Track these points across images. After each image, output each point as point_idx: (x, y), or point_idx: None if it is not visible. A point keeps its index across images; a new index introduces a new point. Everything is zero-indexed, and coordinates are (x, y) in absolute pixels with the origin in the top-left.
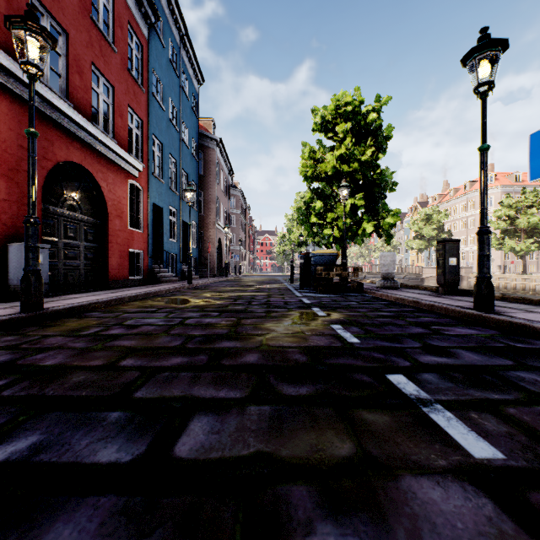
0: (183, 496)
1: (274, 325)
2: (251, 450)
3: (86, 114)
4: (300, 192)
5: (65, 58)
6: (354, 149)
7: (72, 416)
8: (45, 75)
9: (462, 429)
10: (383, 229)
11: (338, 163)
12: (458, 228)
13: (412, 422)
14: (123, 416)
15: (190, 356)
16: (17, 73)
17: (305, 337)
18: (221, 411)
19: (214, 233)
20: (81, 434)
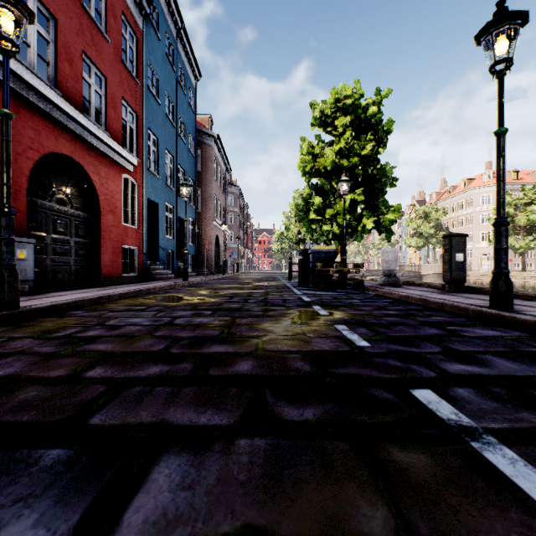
0: None
1: (272, 325)
2: (235, 524)
3: (76, 104)
4: (298, 189)
5: (53, 45)
6: (354, 143)
7: None
8: (31, 61)
9: None
10: (383, 225)
11: (338, 157)
12: (456, 226)
13: (463, 467)
14: (64, 456)
15: (172, 364)
16: None
17: (307, 339)
18: (199, 447)
19: (212, 230)
20: None
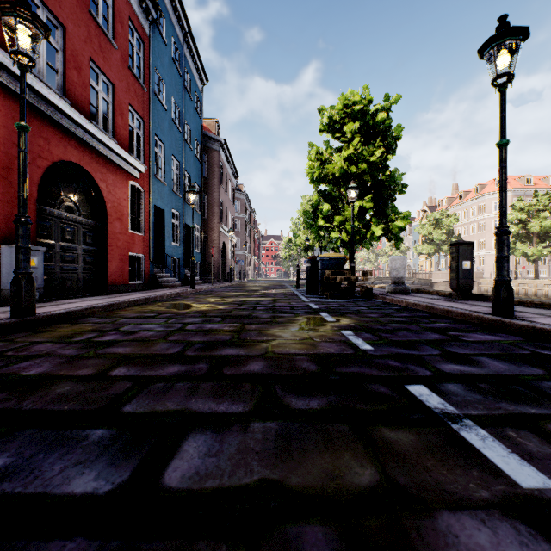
0: (170, 540)
1: (280, 331)
2: (254, 478)
3: (84, 112)
4: (307, 195)
5: (62, 53)
6: (363, 150)
7: (49, 434)
8: (40, 70)
9: (501, 451)
10: (392, 232)
11: (346, 164)
12: (468, 232)
13: (441, 441)
14: (107, 434)
15: (188, 364)
16: (10, 67)
17: (314, 343)
18: (220, 428)
19: (218, 237)
20: (55, 456)
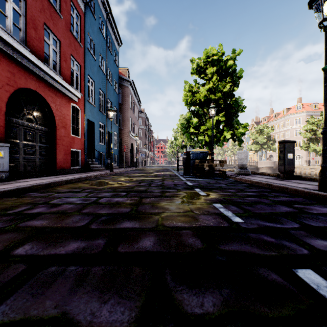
0: None
1: (168, 203)
2: None
3: (40, 57)
4: (182, 115)
5: (24, 17)
6: (218, 84)
7: None
8: (8, 27)
9: None
10: (237, 136)
11: (208, 93)
12: (279, 137)
13: None
14: None
15: (88, 240)
16: None
17: (195, 216)
18: None
19: (128, 140)
20: None
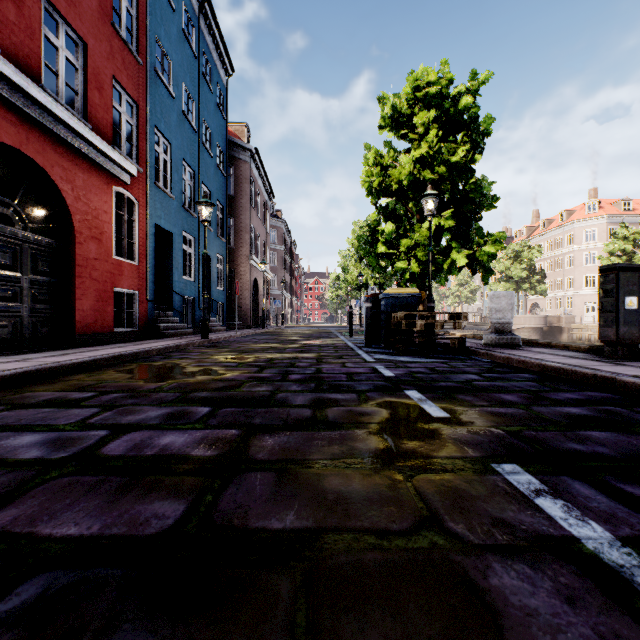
0: None
1: (335, 465)
2: None
3: (30, 71)
4: (359, 221)
5: None
6: (441, 147)
7: None
8: None
9: None
10: (479, 261)
11: (418, 167)
12: (552, 268)
13: None
14: None
15: None
16: None
17: (466, 569)
18: None
19: (248, 271)
20: None
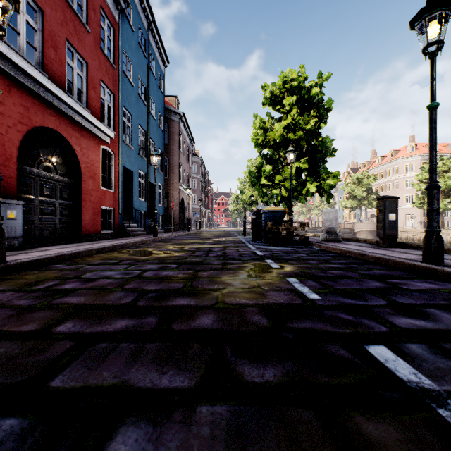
0: None
1: (230, 278)
2: None
3: (61, 85)
4: (251, 159)
5: (41, 33)
6: (299, 119)
7: None
8: (21, 47)
9: None
10: (324, 189)
11: (285, 131)
12: (384, 190)
13: (437, 442)
14: (17, 428)
15: (138, 318)
16: None
17: (263, 292)
18: (159, 416)
19: (178, 193)
20: None
